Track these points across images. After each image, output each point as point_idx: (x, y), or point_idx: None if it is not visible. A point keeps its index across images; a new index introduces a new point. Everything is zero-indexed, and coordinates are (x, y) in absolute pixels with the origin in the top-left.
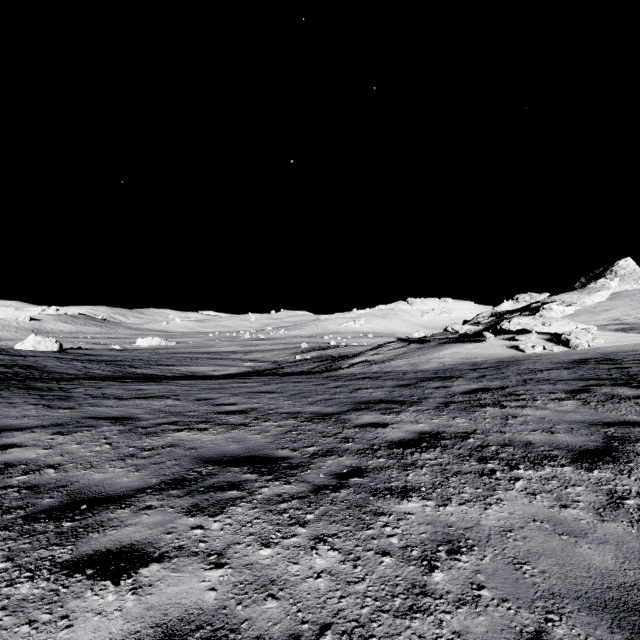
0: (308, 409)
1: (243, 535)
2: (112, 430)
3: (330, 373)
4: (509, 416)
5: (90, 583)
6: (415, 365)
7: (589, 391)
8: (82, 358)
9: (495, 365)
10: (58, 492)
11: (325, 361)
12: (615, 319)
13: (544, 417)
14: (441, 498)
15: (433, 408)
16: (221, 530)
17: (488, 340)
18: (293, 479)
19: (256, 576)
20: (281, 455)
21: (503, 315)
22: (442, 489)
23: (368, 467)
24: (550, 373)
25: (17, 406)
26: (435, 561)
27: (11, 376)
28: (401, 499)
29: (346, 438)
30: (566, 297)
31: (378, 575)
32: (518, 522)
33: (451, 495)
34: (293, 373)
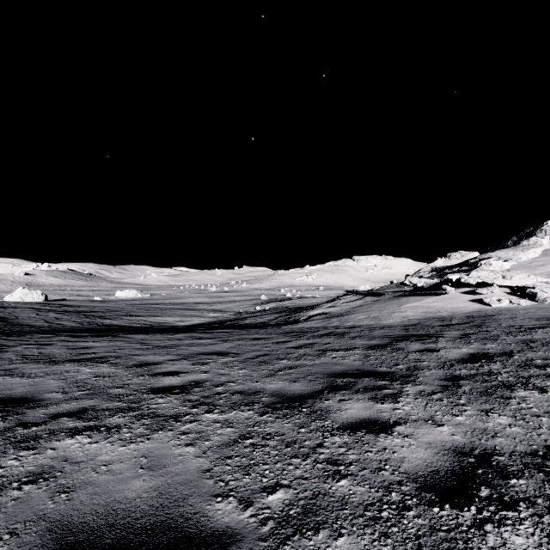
0: (268, 385)
1: None
2: None
3: (289, 326)
4: None
5: None
6: (377, 319)
7: None
8: (60, 309)
9: (467, 320)
10: None
11: (283, 313)
12: None
13: None
14: None
15: (440, 389)
16: None
17: (448, 293)
18: None
19: None
20: (218, 523)
21: (443, 270)
22: None
23: None
24: (547, 332)
25: None
26: None
27: None
28: None
29: (334, 463)
30: (502, 253)
31: None
32: None
33: None
34: (252, 325)
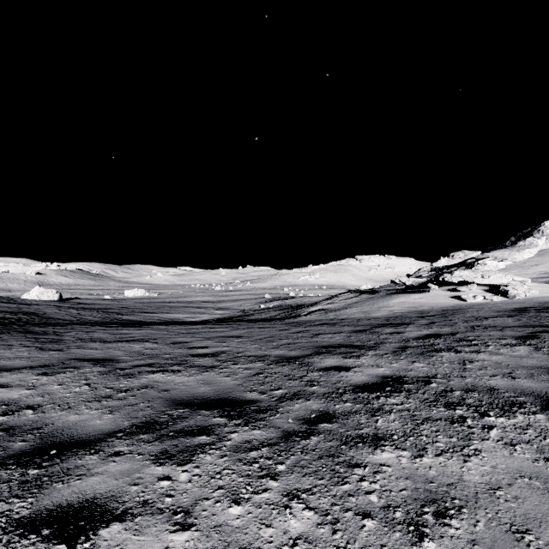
0: (273, 352)
1: (212, 489)
2: (93, 371)
3: (291, 320)
4: (466, 361)
5: (44, 547)
6: (367, 313)
7: (538, 337)
8: (77, 306)
9: (441, 313)
10: (31, 435)
11: (286, 309)
12: (544, 273)
13: (500, 362)
14: (415, 448)
15: (391, 352)
16: (189, 482)
17: (432, 291)
18: (262, 424)
19: (225, 542)
20: (250, 398)
21: (441, 270)
22: (414, 437)
23: (336, 412)
24: (495, 320)
25: (13, 348)
26: (423, 526)
27: (14, 321)
28: (374, 448)
29: (311, 381)
30: (498, 254)
31: (361, 544)
32: (504, 478)
33: (425, 444)
34: (258, 320)
